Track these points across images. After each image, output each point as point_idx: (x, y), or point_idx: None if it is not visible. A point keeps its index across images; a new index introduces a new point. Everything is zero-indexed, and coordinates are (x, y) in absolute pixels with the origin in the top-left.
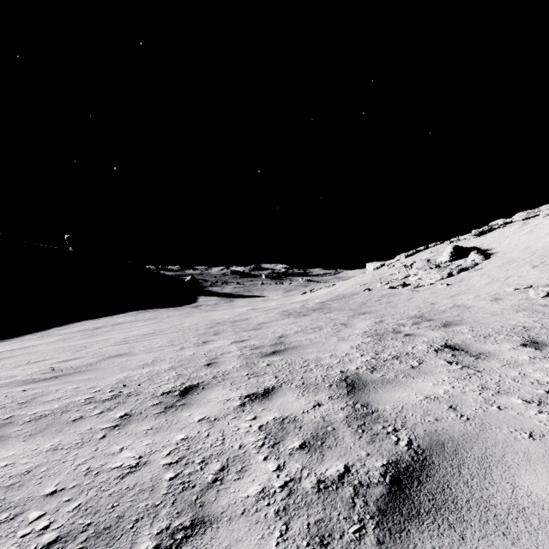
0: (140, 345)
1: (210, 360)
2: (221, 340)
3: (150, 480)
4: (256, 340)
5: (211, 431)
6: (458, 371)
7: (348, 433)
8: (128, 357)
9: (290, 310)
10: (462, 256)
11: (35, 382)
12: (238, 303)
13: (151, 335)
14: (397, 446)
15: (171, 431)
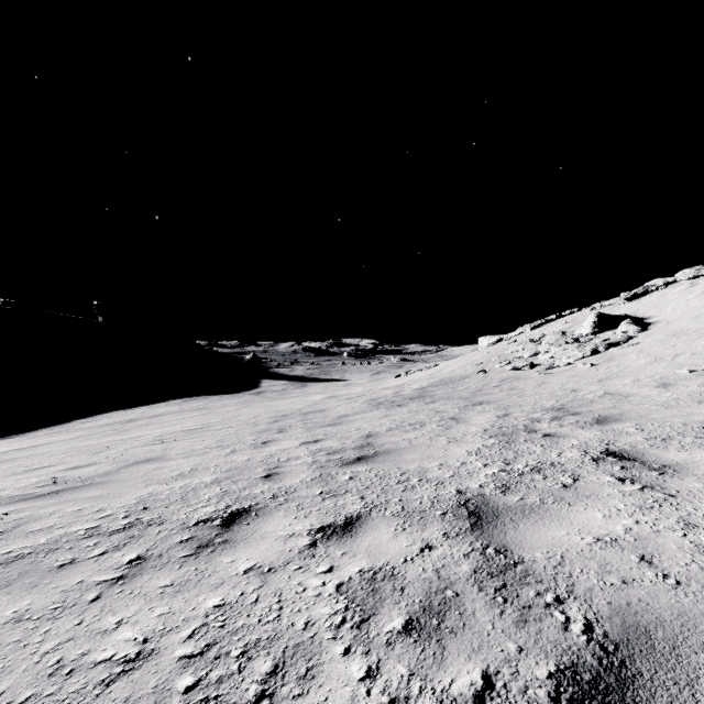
0: (178, 445)
1: (270, 470)
2: (287, 439)
3: (152, 692)
4: (334, 440)
5: (262, 591)
6: (638, 495)
7: (481, 604)
8: (159, 463)
9: (380, 398)
10: (610, 326)
11: (26, 499)
12: (311, 388)
13: (195, 432)
14: (568, 634)
15: (201, 591)
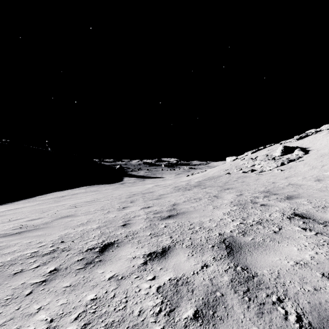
0: (82, 209)
1: (125, 222)
2: (135, 206)
3: None
4: (157, 206)
5: (117, 291)
6: (314, 237)
7: (236, 301)
8: (72, 218)
9: (179, 186)
10: (289, 152)
11: (5, 236)
12: (147, 181)
13: (91, 202)
14: (287, 322)
15: (85, 290)
